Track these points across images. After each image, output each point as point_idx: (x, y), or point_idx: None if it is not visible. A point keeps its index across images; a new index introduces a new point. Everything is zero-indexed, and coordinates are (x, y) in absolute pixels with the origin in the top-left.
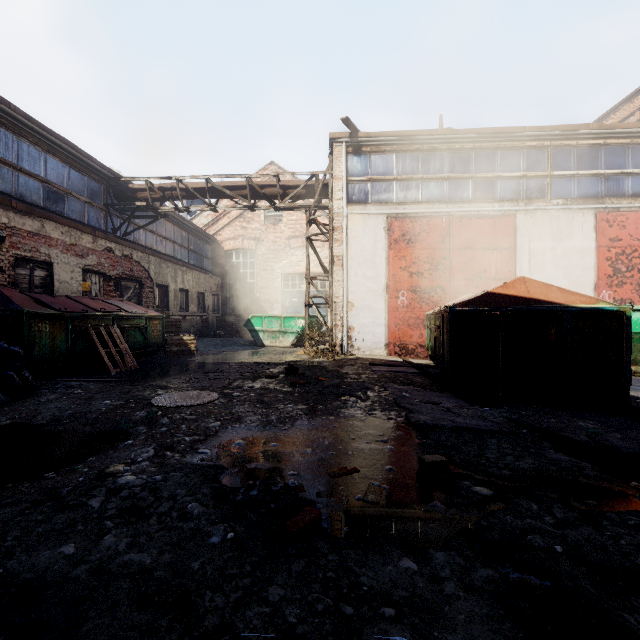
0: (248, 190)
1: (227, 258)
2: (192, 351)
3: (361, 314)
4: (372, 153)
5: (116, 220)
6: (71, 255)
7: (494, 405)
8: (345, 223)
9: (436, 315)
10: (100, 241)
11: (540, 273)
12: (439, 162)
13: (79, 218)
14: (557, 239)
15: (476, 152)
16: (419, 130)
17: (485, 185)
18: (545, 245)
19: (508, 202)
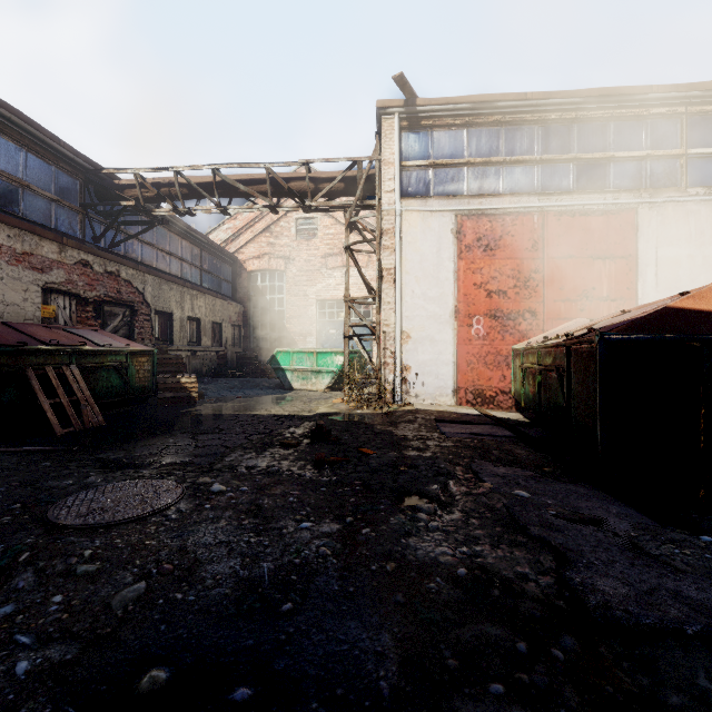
0: (268, 184)
1: (251, 281)
2: (193, 398)
3: (420, 348)
4: (435, 128)
5: (99, 227)
6: (24, 268)
7: (706, 524)
8: (398, 224)
9: (543, 349)
10: (70, 251)
11: (672, 291)
12: (528, 139)
13: (42, 220)
14: (696, 243)
15: (580, 124)
16: (501, 93)
17: (592, 170)
18: (679, 252)
19: (625, 192)
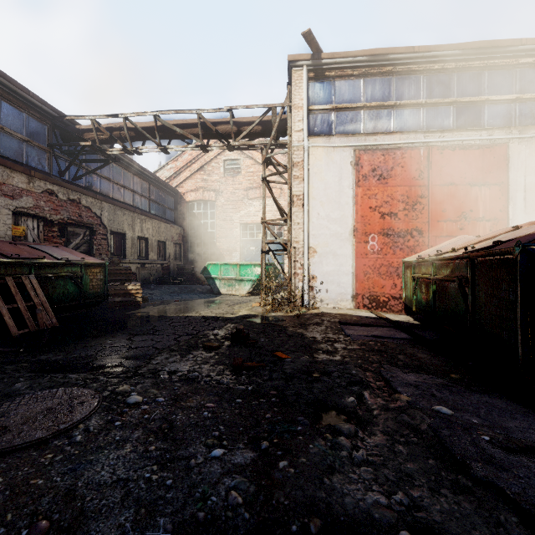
0: (199, 127)
1: (189, 209)
2: (138, 302)
3: (324, 261)
4: (337, 78)
5: (64, 163)
6: None
7: None
8: (306, 157)
9: (439, 261)
10: (38, 182)
11: None
12: (415, 86)
13: (14, 157)
14: None
15: (459, 73)
16: (392, 47)
17: (469, 111)
18: None
19: (498, 130)
